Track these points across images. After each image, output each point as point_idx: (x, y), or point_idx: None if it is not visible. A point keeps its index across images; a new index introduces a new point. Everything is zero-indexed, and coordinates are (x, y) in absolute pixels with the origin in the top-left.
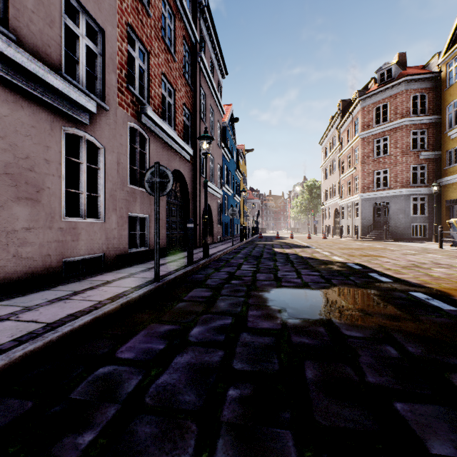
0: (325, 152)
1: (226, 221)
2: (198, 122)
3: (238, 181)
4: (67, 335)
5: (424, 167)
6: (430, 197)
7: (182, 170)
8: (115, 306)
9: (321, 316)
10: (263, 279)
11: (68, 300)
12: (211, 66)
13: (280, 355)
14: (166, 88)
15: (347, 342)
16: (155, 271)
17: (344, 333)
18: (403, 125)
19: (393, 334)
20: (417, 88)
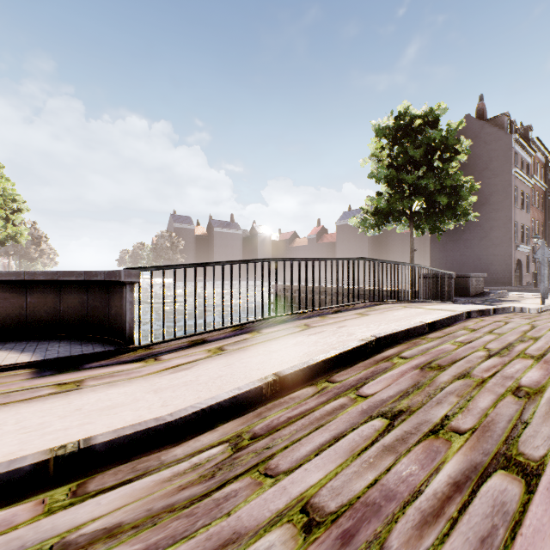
0: None
1: None
2: (546, 225)
3: None
4: None
5: None
6: None
7: None
8: None
9: None
10: None
11: None
12: None
13: None
14: (536, 223)
15: None
16: None
17: None
18: None
19: None
20: None
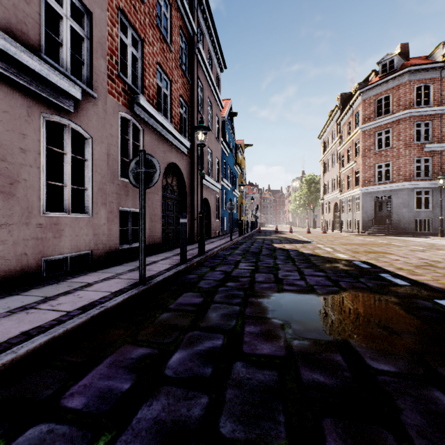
0: (324, 146)
1: (224, 215)
2: (196, 115)
3: (237, 176)
4: (6, 366)
5: (427, 160)
6: (434, 190)
7: (179, 163)
8: (82, 320)
9: (335, 336)
10: (263, 281)
11: (32, 309)
12: (209, 59)
13: (286, 406)
14: (162, 79)
15: (377, 382)
16: (140, 273)
17: (370, 366)
18: (406, 117)
19: (436, 368)
20: (421, 79)
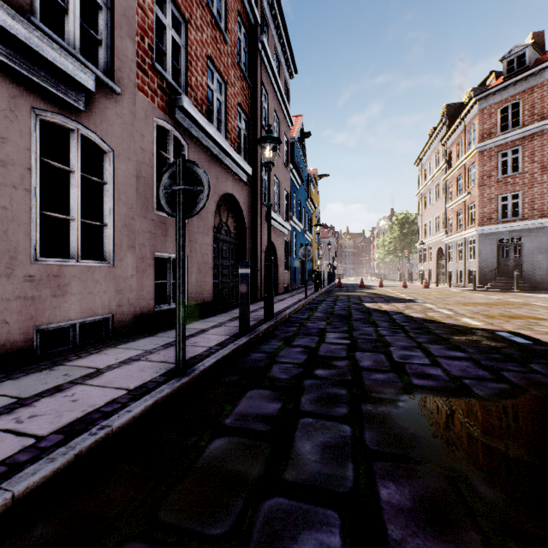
0: (423, 175)
1: (294, 264)
2: (259, 131)
3: (309, 214)
4: None
5: None
6: None
7: (236, 194)
8: (54, 466)
9: None
10: (372, 367)
11: None
12: (276, 60)
13: None
14: (214, 79)
15: None
16: (176, 356)
17: None
18: (543, 129)
19: None
20: None
